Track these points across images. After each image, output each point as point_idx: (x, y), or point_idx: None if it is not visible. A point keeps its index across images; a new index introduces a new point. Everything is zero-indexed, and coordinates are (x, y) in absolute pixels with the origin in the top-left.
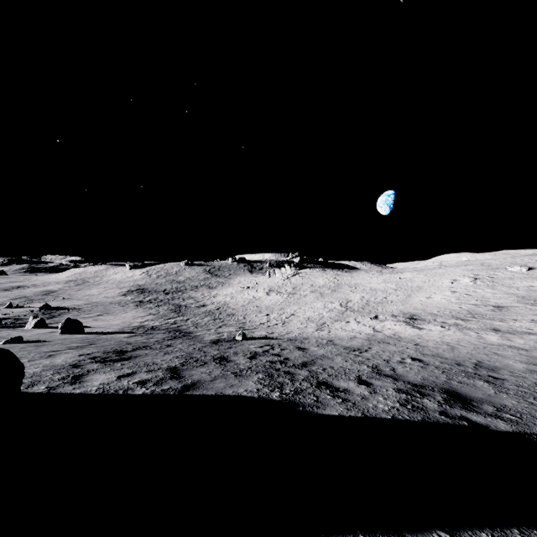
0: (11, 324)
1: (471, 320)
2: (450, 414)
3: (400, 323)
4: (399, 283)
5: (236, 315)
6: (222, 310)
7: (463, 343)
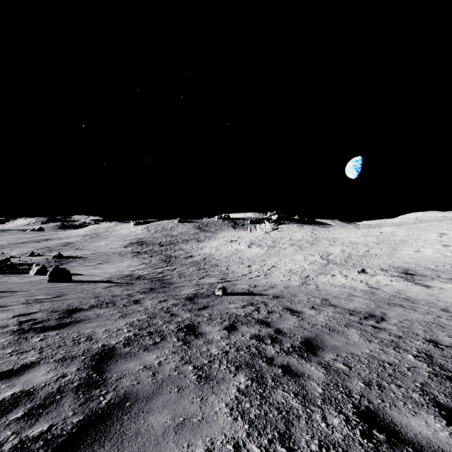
0: (22, 270)
1: None
2: None
3: (396, 278)
4: (380, 236)
5: (219, 266)
6: (207, 261)
7: None
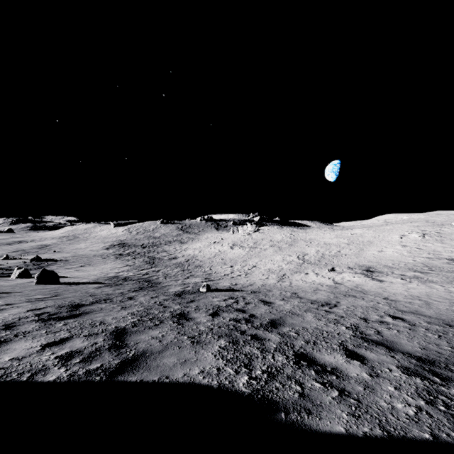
0: (1, 274)
1: (430, 272)
2: None
3: (358, 275)
4: (351, 238)
5: (203, 267)
6: (191, 262)
7: (435, 297)
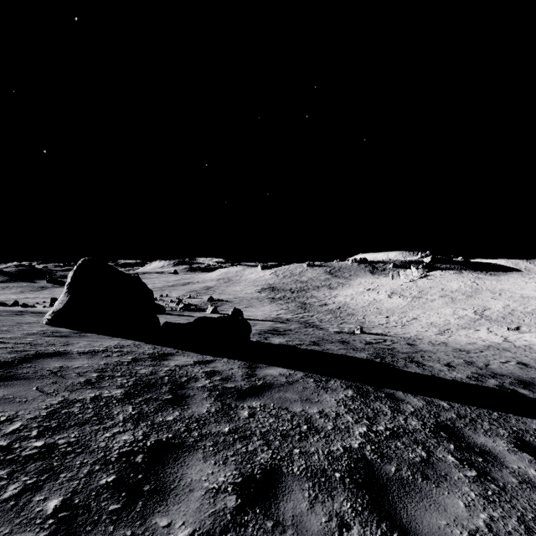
0: (196, 309)
1: None
2: (503, 386)
3: None
4: None
5: (355, 315)
6: (343, 310)
7: None
